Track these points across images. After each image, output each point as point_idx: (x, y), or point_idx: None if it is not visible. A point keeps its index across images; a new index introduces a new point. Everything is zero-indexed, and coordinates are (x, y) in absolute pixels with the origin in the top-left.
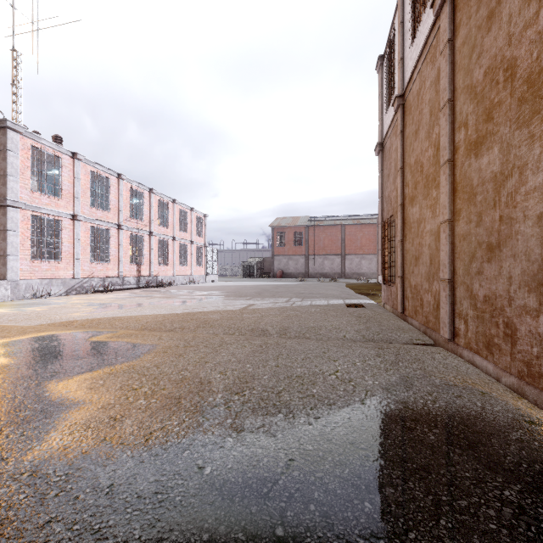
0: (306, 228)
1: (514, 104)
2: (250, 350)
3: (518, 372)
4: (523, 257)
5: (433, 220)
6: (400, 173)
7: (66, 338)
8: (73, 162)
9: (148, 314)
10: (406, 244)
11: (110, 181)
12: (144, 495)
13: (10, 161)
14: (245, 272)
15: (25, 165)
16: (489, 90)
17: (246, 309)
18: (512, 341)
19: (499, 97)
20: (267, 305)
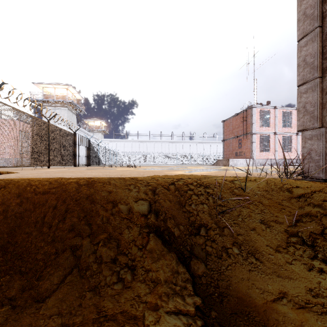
0: None
1: None
2: None
3: None
4: None
5: None
6: None
7: None
8: (274, 110)
9: None
10: None
11: (292, 113)
12: None
13: (253, 118)
14: None
15: (257, 118)
16: None
17: None
18: None
19: None
20: None
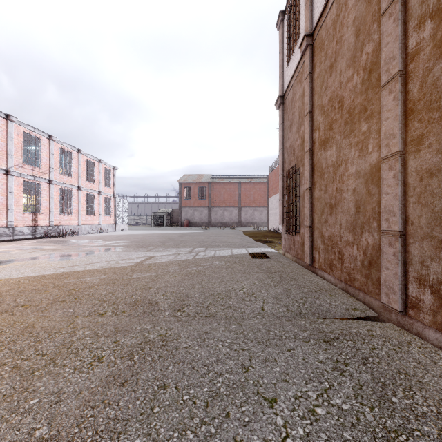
0: (209, 184)
1: None
2: (103, 376)
3: None
4: None
5: (361, 159)
6: (308, 117)
7: None
8: None
9: None
10: (316, 192)
11: None
12: None
13: None
14: (156, 222)
15: None
16: None
17: (141, 264)
18: None
19: None
20: (168, 257)
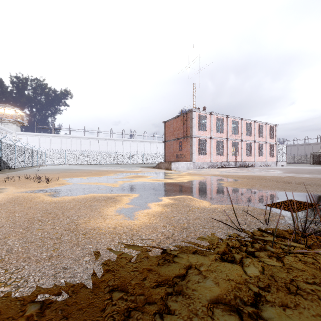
0: None
1: None
2: (274, 184)
3: None
4: None
5: None
6: None
7: (216, 177)
8: (210, 116)
9: (239, 174)
10: None
11: (223, 120)
12: (238, 190)
13: (193, 122)
14: (315, 160)
15: (196, 122)
16: None
17: (289, 176)
18: None
19: None
20: (306, 176)
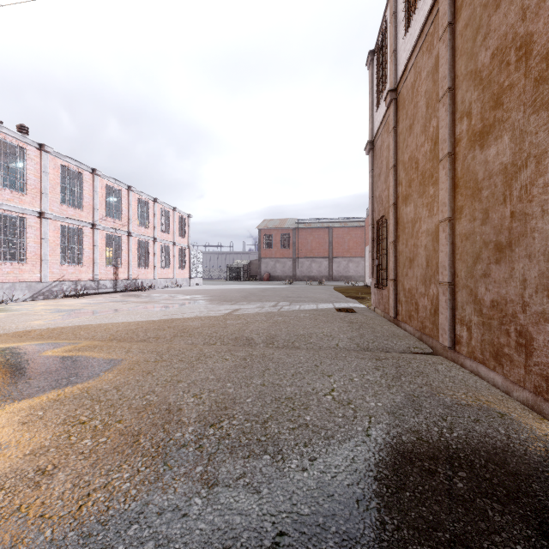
0: (294, 230)
1: (529, 86)
2: (232, 365)
3: (535, 386)
4: (540, 257)
5: (430, 219)
6: (392, 171)
7: (14, 352)
8: (40, 154)
9: (120, 321)
10: (399, 246)
11: (83, 177)
12: None
13: None
14: (231, 275)
15: None
16: (497, 73)
17: (230, 314)
18: (527, 352)
19: (510, 79)
20: (253, 309)
